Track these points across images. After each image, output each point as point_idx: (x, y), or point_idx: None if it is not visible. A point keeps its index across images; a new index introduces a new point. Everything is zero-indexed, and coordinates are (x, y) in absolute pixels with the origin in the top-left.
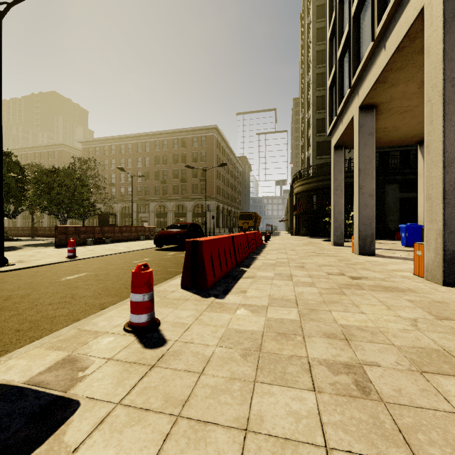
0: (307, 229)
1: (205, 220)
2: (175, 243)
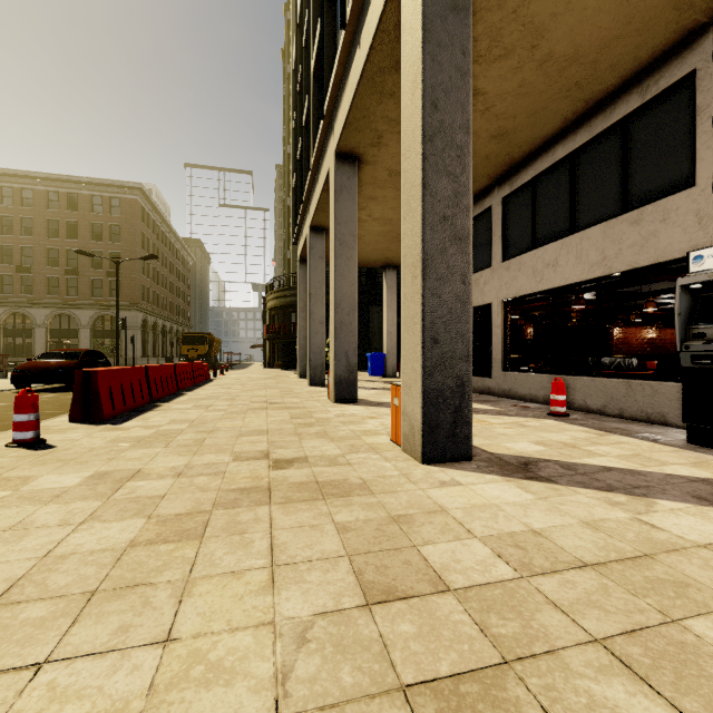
0: (283, 358)
1: (117, 344)
2: (57, 381)
